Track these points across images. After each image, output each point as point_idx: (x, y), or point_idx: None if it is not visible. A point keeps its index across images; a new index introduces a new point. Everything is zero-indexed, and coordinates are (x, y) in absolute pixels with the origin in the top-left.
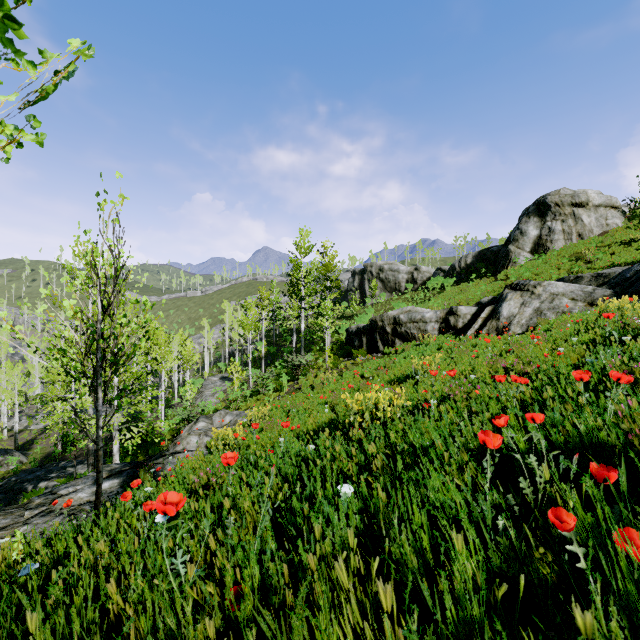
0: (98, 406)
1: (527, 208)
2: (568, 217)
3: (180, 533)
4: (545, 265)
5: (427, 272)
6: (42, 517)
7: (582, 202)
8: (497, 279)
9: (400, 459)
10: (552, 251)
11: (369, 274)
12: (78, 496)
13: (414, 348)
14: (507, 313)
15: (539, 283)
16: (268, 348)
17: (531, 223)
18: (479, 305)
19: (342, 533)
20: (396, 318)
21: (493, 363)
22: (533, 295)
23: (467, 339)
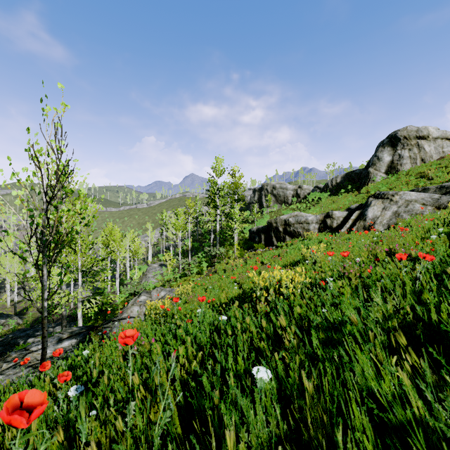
0: (43, 281)
1: (382, 141)
2: (413, 147)
3: (44, 444)
4: (397, 182)
5: (307, 189)
6: (14, 369)
7: (424, 135)
8: (360, 193)
9: (315, 335)
10: (401, 172)
11: (265, 191)
12: None
13: (300, 242)
14: (372, 215)
15: (396, 193)
16: (193, 243)
17: (385, 151)
18: (349, 210)
19: (259, 431)
20: (286, 220)
21: (371, 249)
22: (392, 202)
23: (341, 235)
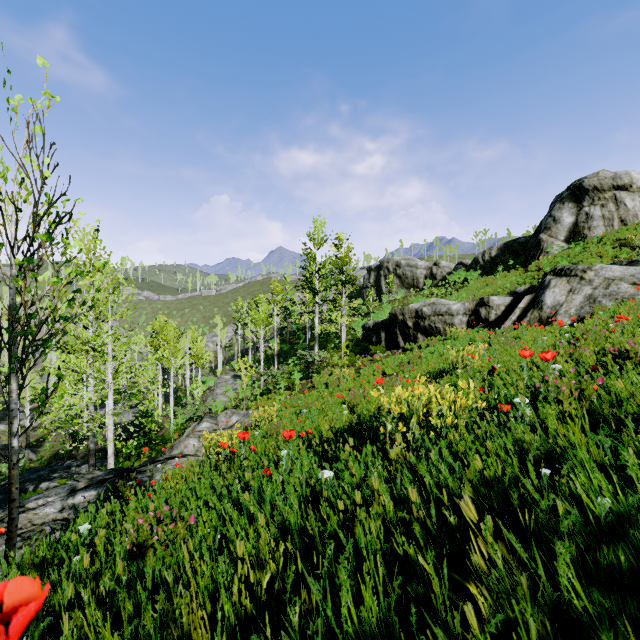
0: (10, 403)
1: (559, 194)
2: (608, 201)
3: None
4: (584, 254)
5: (447, 267)
6: None
7: (625, 184)
8: (527, 271)
9: (565, 553)
10: (590, 239)
11: (385, 270)
12: (44, 512)
13: (440, 343)
14: (551, 302)
15: (589, 267)
16: (281, 346)
17: (565, 209)
18: (514, 295)
19: None
20: (418, 311)
21: (572, 351)
22: (583, 281)
23: (505, 331)
